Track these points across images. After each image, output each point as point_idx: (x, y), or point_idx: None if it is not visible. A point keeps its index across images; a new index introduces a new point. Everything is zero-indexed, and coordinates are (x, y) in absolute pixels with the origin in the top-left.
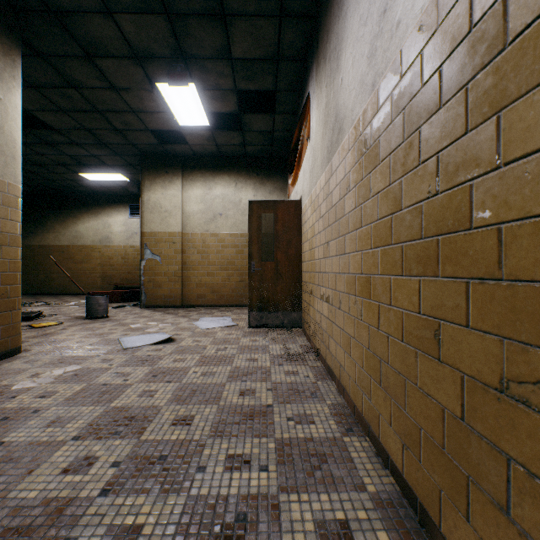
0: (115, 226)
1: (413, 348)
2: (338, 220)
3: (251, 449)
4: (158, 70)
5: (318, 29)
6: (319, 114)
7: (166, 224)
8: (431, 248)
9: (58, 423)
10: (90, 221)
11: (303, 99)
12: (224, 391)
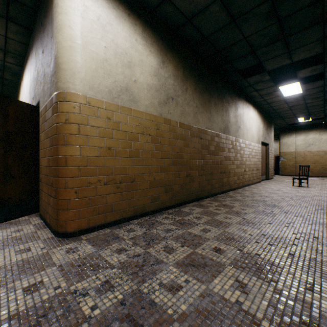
0: None
1: None
2: None
3: None
4: (299, 117)
5: None
6: None
7: (288, 149)
8: None
9: None
10: None
11: None
12: None
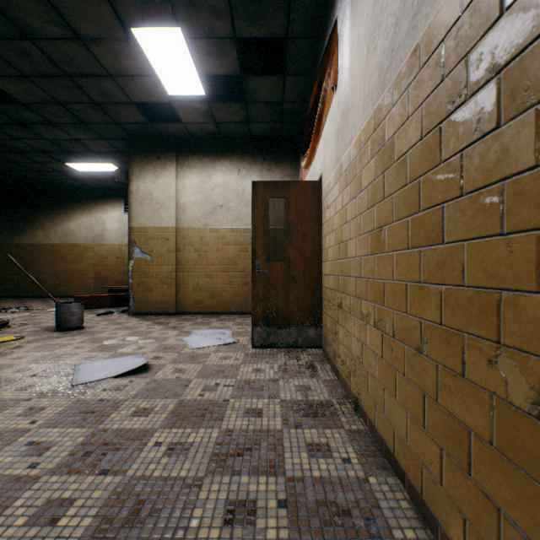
0: (109, 223)
1: None
2: (416, 180)
3: None
4: (130, 6)
5: None
6: (357, 30)
7: (158, 217)
8: None
9: None
10: (83, 217)
11: (324, 44)
12: (195, 508)
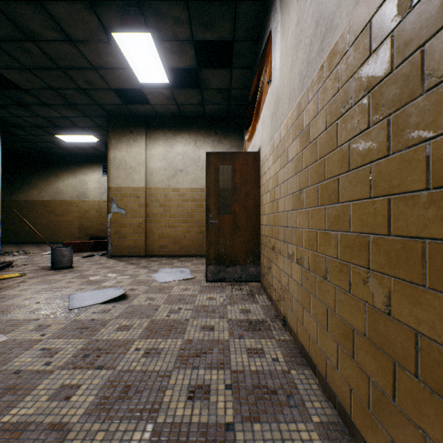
0: (90, 183)
1: None
2: (323, 158)
3: None
4: (112, 16)
5: None
6: (285, 42)
7: (131, 179)
8: None
9: None
10: (69, 179)
11: (262, 46)
12: (167, 390)
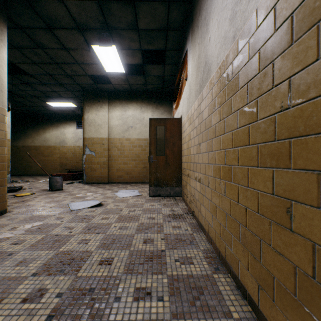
0: (68, 134)
1: (267, 218)
2: (207, 129)
3: (151, 283)
4: (92, 37)
5: (193, 9)
6: (193, 62)
7: (98, 132)
8: (283, 147)
9: (24, 263)
10: (53, 131)
11: (182, 55)
12: (133, 240)
